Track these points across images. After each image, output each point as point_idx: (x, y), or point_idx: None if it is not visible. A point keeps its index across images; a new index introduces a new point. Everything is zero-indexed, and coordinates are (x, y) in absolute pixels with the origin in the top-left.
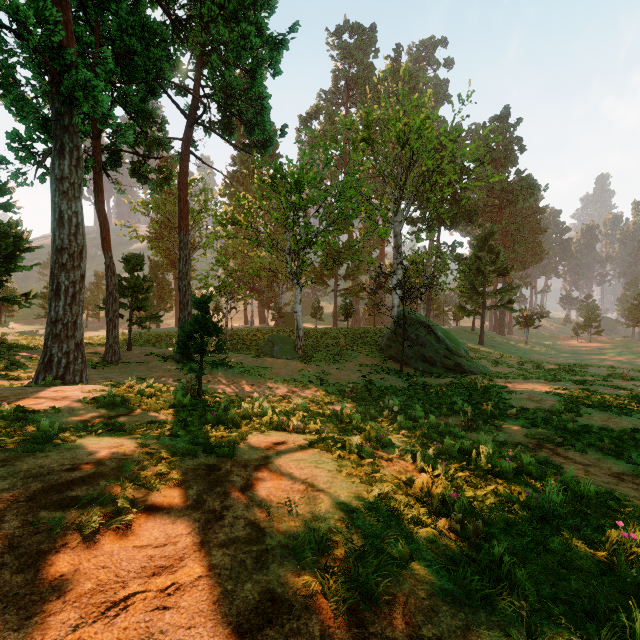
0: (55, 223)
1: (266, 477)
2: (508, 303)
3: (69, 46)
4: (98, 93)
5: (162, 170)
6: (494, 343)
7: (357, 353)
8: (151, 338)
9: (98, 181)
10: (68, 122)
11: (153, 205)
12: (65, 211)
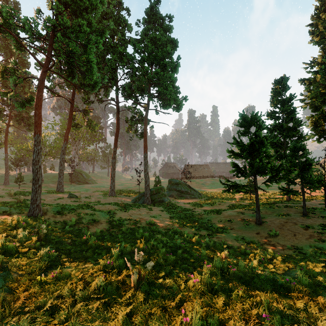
0: None
1: None
2: None
3: None
4: None
5: None
6: None
7: None
8: None
9: None
10: None
11: None
12: None
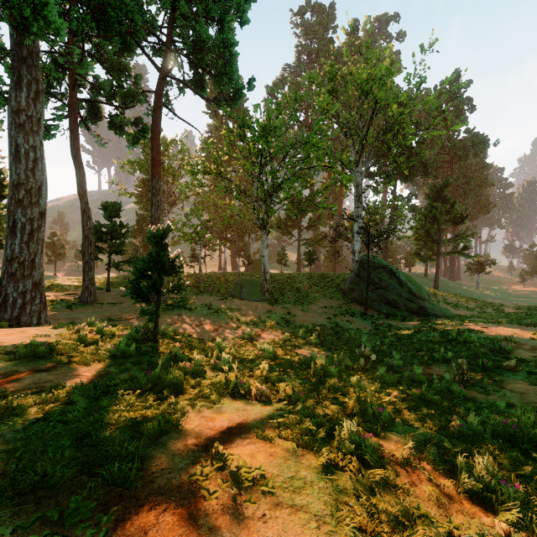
0: (11, 157)
1: None
2: (463, 249)
3: None
4: (48, 12)
5: (138, 123)
6: (448, 287)
7: (321, 296)
8: None
9: (74, 129)
10: (27, 54)
11: (137, 164)
12: (21, 145)
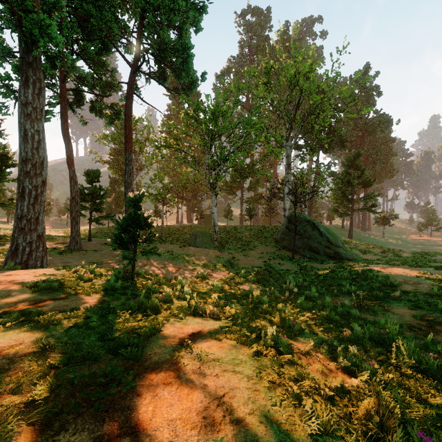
0: (21, 139)
1: (173, 396)
2: (371, 207)
3: (34, 0)
4: (51, 31)
5: (113, 107)
6: (359, 237)
7: (259, 244)
8: (108, 232)
9: (64, 113)
10: (32, 59)
11: (111, 137)
12: (29, 129)
